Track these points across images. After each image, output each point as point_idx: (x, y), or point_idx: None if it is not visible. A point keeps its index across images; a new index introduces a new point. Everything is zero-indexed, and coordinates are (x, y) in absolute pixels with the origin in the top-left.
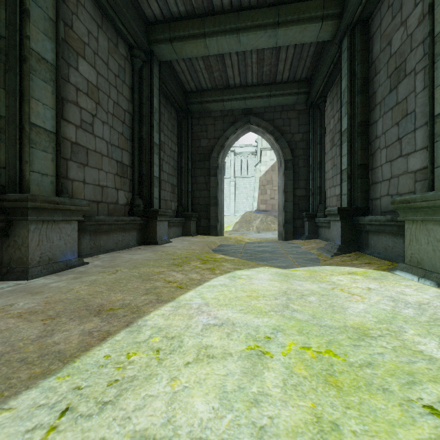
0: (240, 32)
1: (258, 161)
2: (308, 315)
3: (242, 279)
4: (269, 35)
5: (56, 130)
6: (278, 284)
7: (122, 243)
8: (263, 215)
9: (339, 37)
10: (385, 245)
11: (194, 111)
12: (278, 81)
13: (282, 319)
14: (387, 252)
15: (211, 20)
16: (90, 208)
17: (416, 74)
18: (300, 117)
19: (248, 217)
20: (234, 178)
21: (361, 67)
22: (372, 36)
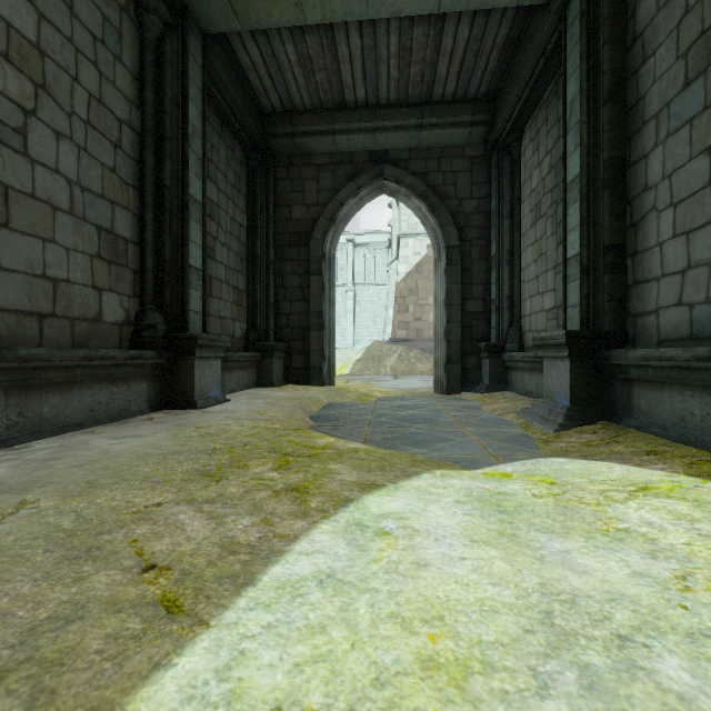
0: None
1: (393, 257)
2: None
3: (386, 539)
4: None
5: None
6: (503, 567)
7: (107, 407)
8: (403, 348)
9: None
10: (680, 410)
11: (280, 151)
12: (435, 99)
13: None
14: (687, 427)
15: None
16: (16, 329)
17: None
18: (474, 169)
19: (377, 351)
20: (353, 286)
21: (611, 48)
22: None
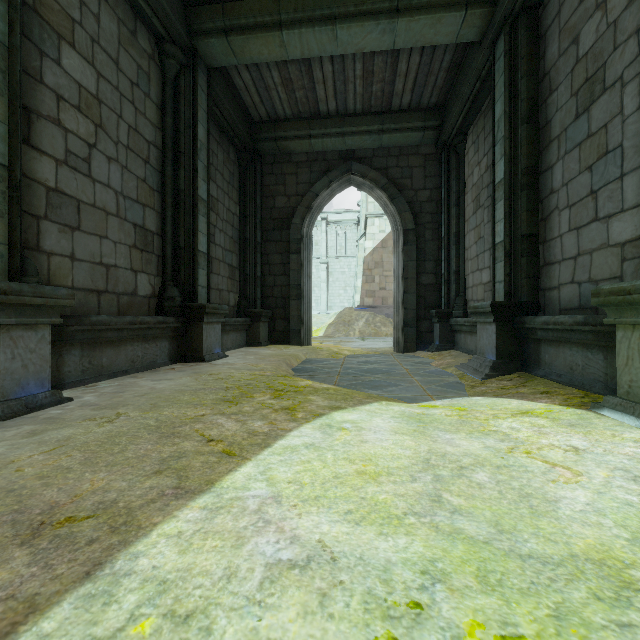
0: (338, 22)
1: (361, 234)
2: (486, 525)
3: (344, 431)
4: (382, 29)
5: (9, 161)
6: (410, 443)
7: (142, 359)
8: (370, 313)
9: (492, 36)
10: (570, 362)
11: (266, 152)
12: (394, 108)
13: (437, 538)
14: (574, 374)
15: (291, 2)
16: (84, 302)
17: (624, 85)
18: (427, 165)
19: (347, 316)
20: (327, 258)
21: (527, 81)
22: (544, 32)
